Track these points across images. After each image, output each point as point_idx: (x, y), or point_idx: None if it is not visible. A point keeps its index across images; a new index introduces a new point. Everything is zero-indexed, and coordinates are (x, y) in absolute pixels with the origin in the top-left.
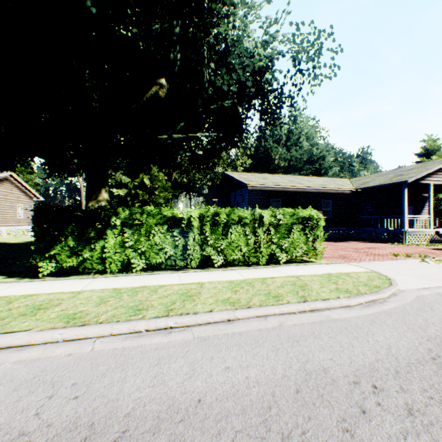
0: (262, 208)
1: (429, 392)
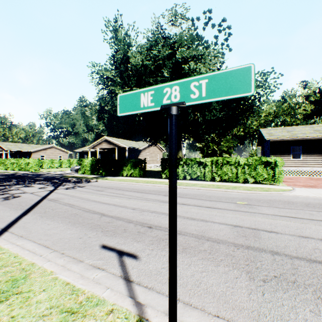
0: (281, 154)
1: (218, 198)
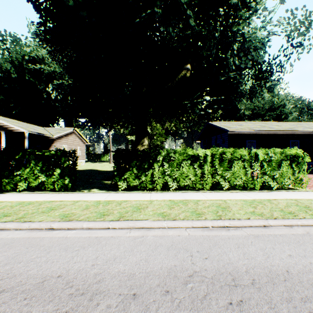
0: (239, 148)
1: None
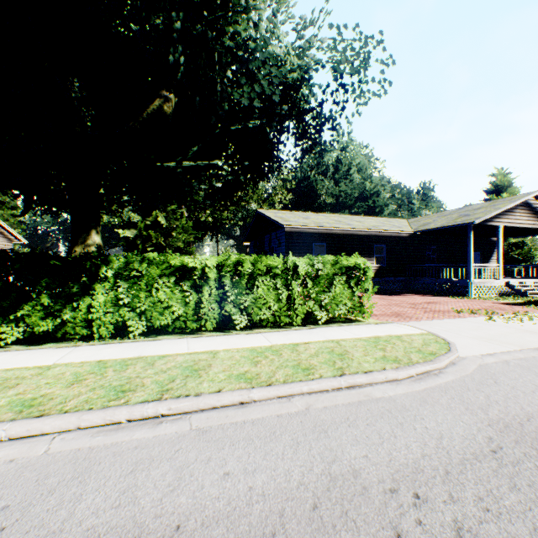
0: (302, 255)
1: (485, 502)
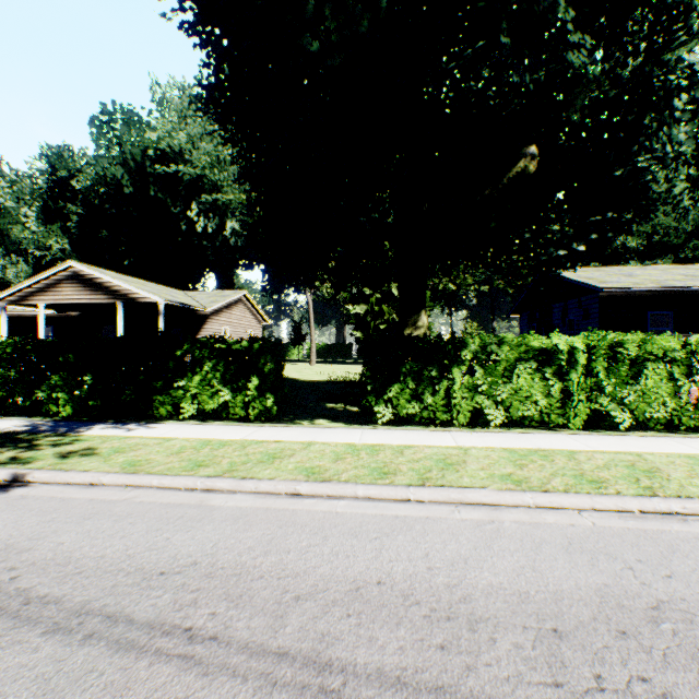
0: (628, 330)
1: None
